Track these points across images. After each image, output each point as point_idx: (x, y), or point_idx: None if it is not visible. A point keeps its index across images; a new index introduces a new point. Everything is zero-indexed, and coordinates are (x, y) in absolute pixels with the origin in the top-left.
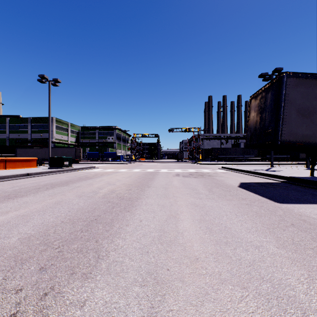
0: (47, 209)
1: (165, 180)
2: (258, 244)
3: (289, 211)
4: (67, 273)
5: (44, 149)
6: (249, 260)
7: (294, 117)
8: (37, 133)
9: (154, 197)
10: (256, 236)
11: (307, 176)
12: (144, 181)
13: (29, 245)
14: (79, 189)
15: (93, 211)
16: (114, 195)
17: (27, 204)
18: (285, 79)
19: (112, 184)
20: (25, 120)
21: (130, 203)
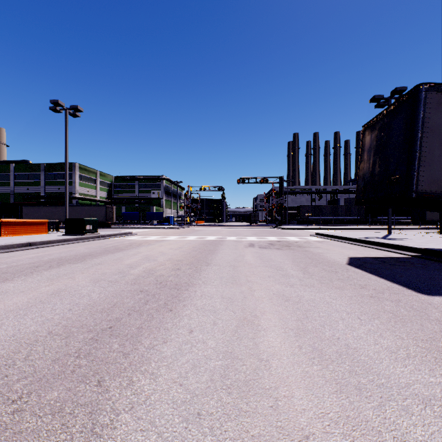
0: (35, 305)
1: (233, 252)
2: (425, 392)
3: None
4: None
5: (62, 208)
6: None
7: (438, 154)
8: (53, 185)
9: (215, 283)
10: (413, 370)
11: None
12: (201, 255)
13: None
14: (99, 269)
15: (110, 310)
16: (151, 279)
17: (6, 295)
18: (423, 95)
19: (151, 260)
20: (36, 167)
21: (176, 294)
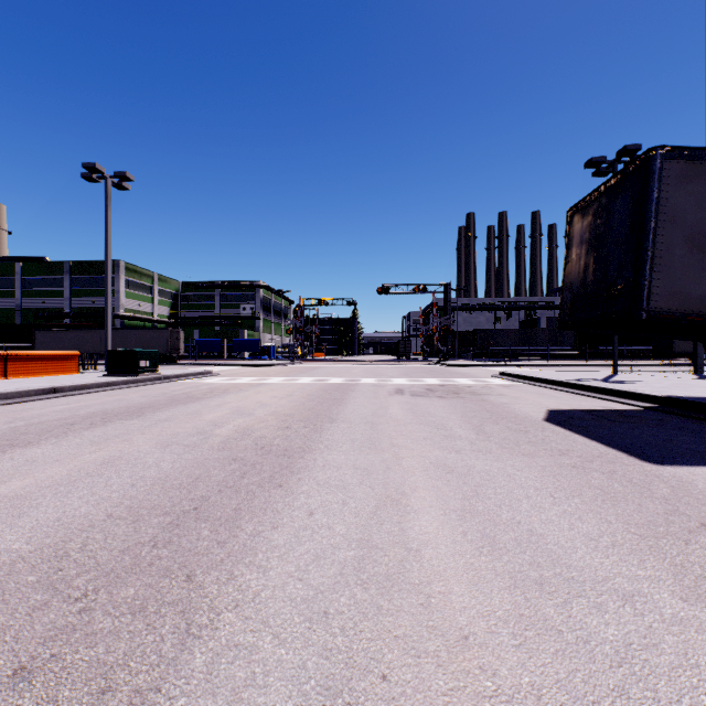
0: (80, 479)
1: (371, 403)
2: (627, 588)
3: (684, 487)
4: (89, 690)
5: (98, 333)
6: (615, 644)
7: (680, 254)
8: (84, 297)
9: (344, 448)
10: (617, 562)
11: (705, 394)
12: (322, 406)
13: (5, 589)
14: (167, 427)
15: (192, 486)
16: (248, 442)
17: (35, 465)
18: (658, 165)
19: (246, 415)
20: (57, 268)
21: (286, 463)
